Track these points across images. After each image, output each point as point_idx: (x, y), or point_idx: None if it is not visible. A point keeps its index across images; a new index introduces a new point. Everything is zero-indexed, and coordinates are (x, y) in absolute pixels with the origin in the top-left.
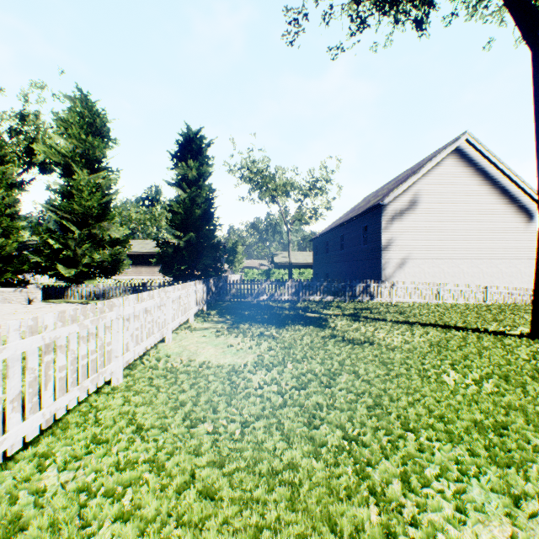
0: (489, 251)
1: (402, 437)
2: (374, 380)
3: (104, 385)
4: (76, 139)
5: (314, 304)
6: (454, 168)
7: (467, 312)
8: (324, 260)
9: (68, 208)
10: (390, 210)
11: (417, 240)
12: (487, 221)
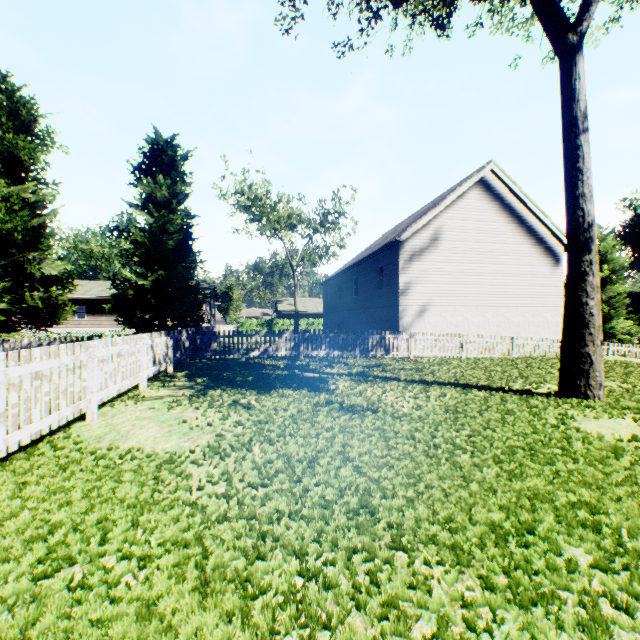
0: (516, 297)
1: (389, 562)
2: (366, 466)
3: None
4: None
5: (317, 361)
6: (479, 201)
7: (492, 367)
8: (336, 308)
9: None
10: (408, 247)
11: (438, 284)
12: (513, 264)
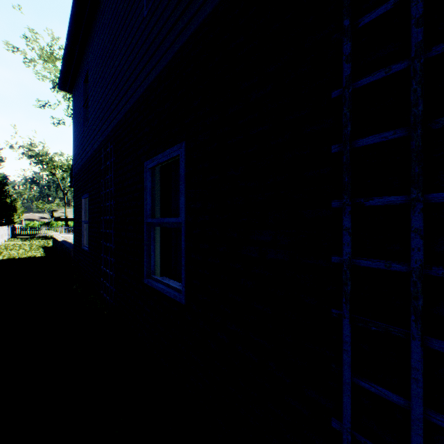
0: None
1: None
2: None
3: None
4: None
5: None
6: None
7: None
8: None
9: None
10: None
11: None
12: None
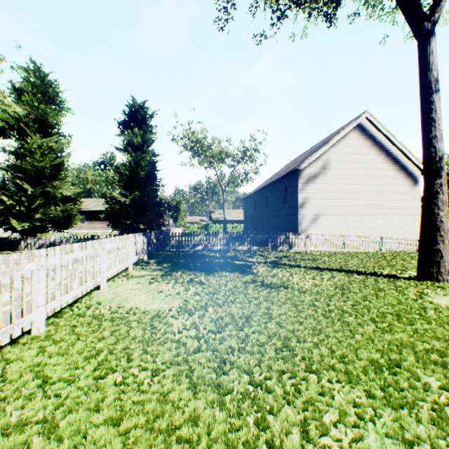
0: (384, 209)
1: (305, 380)
2: (284, 322)
3: (25, 334)
4: (29, 106)
5: (242, 253)
6: (356, 140)
7: (367, 258)
8: (253, 216)
9: (22, 168)
10: (305, 174)
11: (327, 199)
12: (382, 185)
